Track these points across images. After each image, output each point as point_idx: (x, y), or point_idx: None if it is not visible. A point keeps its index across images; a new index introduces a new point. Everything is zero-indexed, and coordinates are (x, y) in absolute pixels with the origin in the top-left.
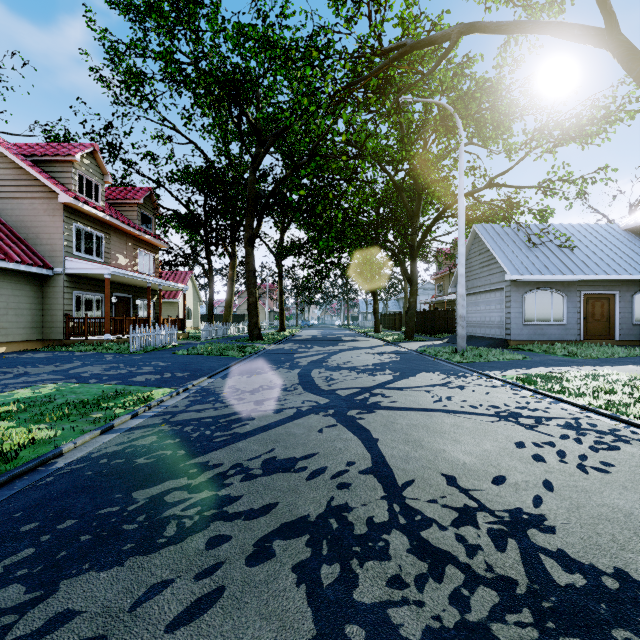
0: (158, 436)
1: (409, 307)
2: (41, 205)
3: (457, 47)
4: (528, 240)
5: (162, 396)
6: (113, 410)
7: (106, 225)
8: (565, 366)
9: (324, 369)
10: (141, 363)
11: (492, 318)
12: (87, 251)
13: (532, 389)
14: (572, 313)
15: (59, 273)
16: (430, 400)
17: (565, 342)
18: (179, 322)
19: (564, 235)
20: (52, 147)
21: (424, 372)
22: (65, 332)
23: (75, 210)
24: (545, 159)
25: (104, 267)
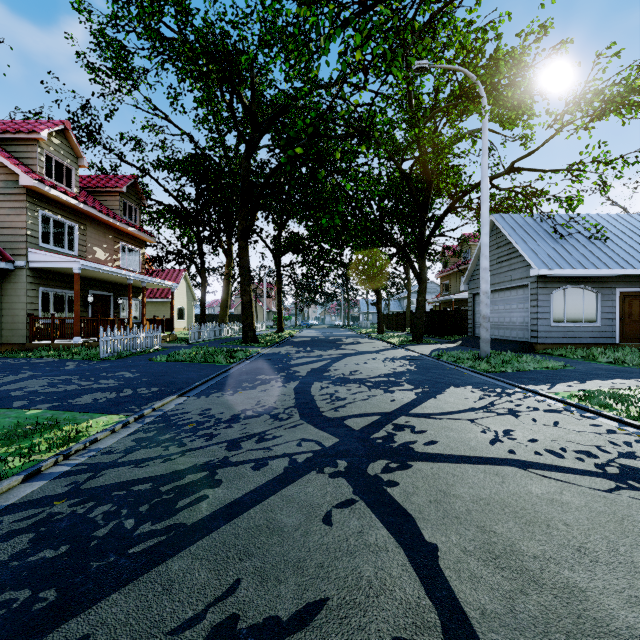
0: (35, 535)
1: (417, 306)
2: (0, 189)
3: (479, 6)
4: (554, 231)
5: (101, 430)
6: (7, 462)
7: (81, 214)
8: (626, 379)
9: (327, 382)
10: (103, 374)
11: (513, 318)
12: (57, 243)
13: (614, 417)
14: (607, 313)
15: (21, 267)
16: (483, 439)
17: (602, 346)
18: (166, 323)
19: (596, 225)
20: (16, 124)
21: (452, 387)
22: (28, 335)
23: (41, 195)
24: (579, 137)
25: (73, 260)
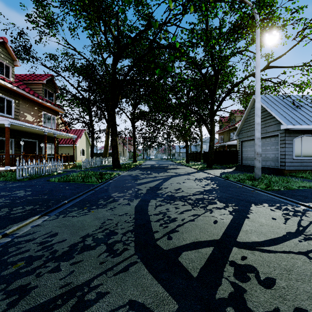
0: None
1: (209, 148)
2: None
3: None
4: (293, 103)
5: None
6: None
7: (16, 94)
8: None
9: (160, 200)
10: (2, 193)
11: (267, 155)
12: None
13: None
14: None
15: None
16: None
17: None
18: (70, 157)
19: None
20: None
21: (253, 204)
22: None
23: None
24: None
25: (4, 119)
